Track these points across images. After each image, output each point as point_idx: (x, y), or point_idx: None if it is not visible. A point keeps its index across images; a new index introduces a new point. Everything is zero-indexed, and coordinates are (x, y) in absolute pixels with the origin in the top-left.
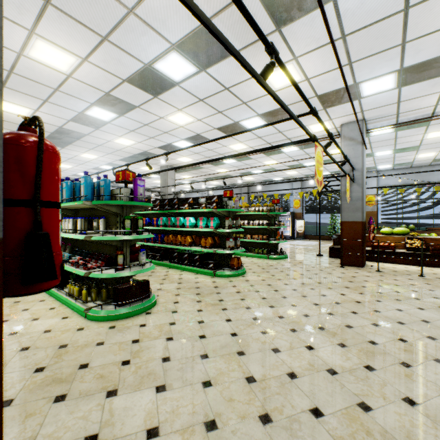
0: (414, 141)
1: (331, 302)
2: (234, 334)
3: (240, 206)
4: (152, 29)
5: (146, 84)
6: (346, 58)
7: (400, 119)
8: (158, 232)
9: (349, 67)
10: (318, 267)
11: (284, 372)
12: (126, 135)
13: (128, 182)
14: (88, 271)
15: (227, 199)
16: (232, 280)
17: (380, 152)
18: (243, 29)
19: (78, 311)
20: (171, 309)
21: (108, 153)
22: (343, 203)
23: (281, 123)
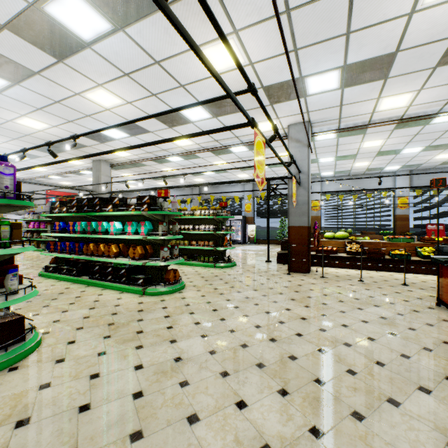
0: (353, 150)
1: (275, 322)
2: (138, 394)
3: (177, 208)
4: None
5: (40, 37)
6: (291, 42)
7: (342, 125)
8: (78, 239)
9: (295, 54)
10: (266, 276)
11: None
12: (32, 115)
13: None
14: None
15: (163, 200)
16: (164, 299)
17: (324, 159)
18: None
19: None
20: (57, 357)
21: (14, 138)
22: (290, 207)
23: (227, 117)
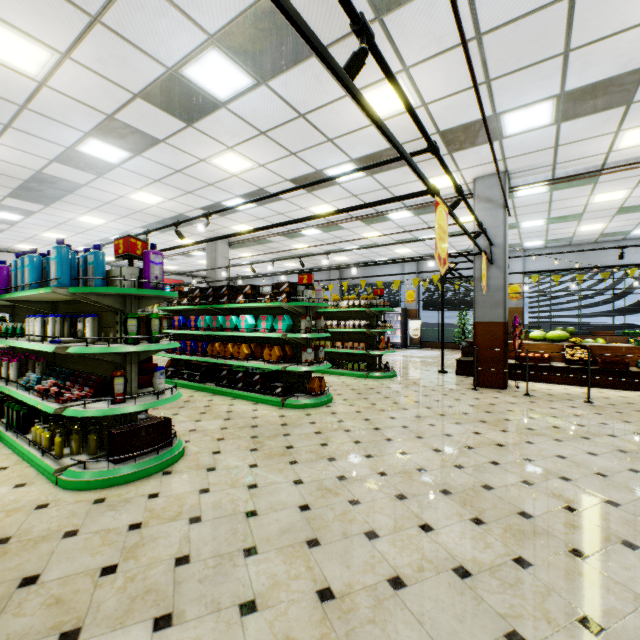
0: (576, 207)
1: (460, 447)
2: (304, 507)
3: (323, 298)
4: (175, 6)
5: (172, 102)
6: (481, 73)
7: (557, 173)
8: (199, 338)
9: (486, 87)
10: (441, 390)
11: (384, 578)
12: (148, 188)
13: (134, 257)
14: (62, 405)
15: (304, 288)
16: (310, 413)
17: (528, 223)
18: (323, 15)
19: (46, 472)
20: (206, 465)
21: (123, 216)
22: (477, 295)
23: (386, 174)
